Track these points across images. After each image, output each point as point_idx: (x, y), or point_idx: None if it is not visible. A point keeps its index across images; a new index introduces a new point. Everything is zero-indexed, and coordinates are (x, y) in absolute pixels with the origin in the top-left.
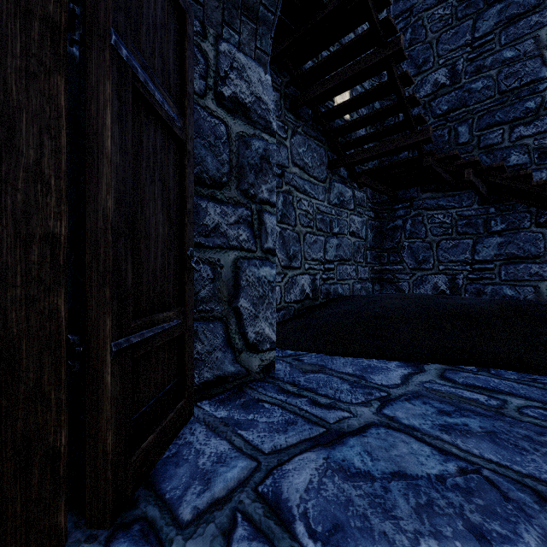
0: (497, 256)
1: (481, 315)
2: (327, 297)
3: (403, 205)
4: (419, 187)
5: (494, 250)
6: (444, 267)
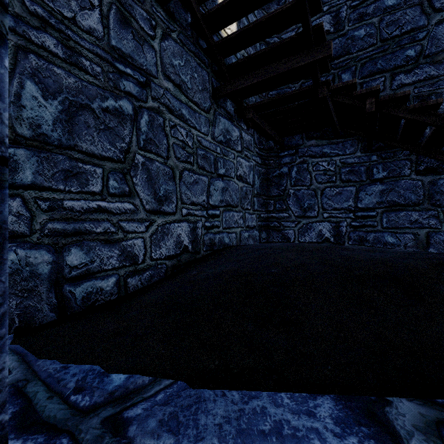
0: (378, 204)
1: (414, 278)
2: (211, 249)
3: (289, 152)
4: (304, 134)
5: (376, 198)
6: (329, 214)
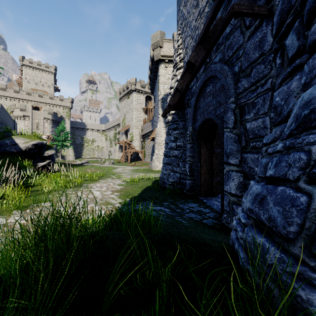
0: None
1: None
2: None
3: None
4: None
5: None
6: None
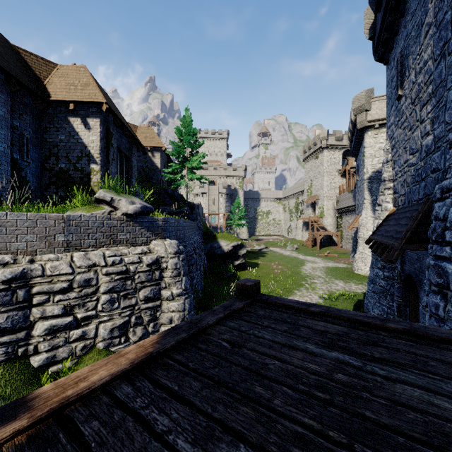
0: None
1: None
2: None
3: None
4: None
5: None
6: None
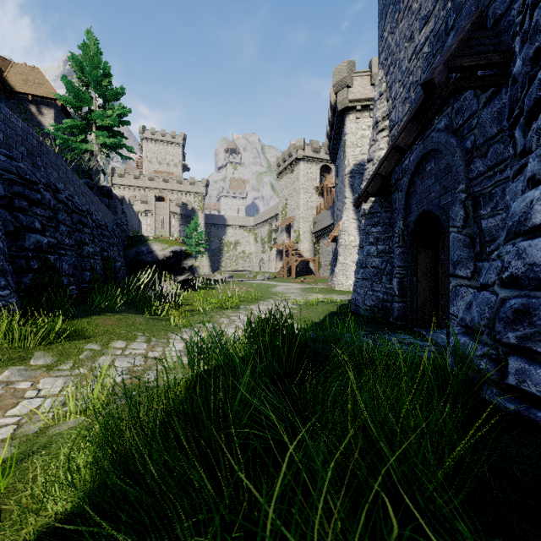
0: None
1: None
2: None
3: None
4: None
5: None
6: None
